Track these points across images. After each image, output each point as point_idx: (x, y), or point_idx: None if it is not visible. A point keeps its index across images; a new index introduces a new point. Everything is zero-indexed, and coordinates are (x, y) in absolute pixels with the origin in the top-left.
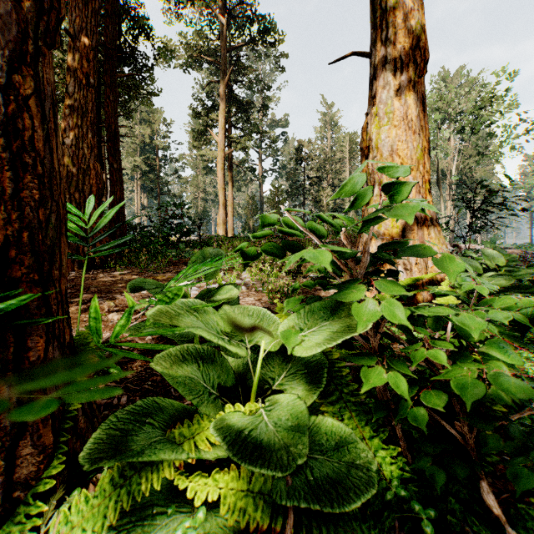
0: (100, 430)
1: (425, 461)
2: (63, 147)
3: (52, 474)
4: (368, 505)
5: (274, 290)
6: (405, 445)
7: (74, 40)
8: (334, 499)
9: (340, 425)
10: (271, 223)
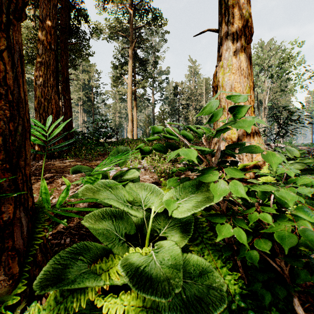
0: (48, 264)
1: (258, 286)
2: (36, 86)
3: (18, 292)
4: (220, 312)
5: (161, 171)
6: (243, 271)
7: (42, 22)
8: (199, 312)
9: (202, 260)
10: (158, 131)
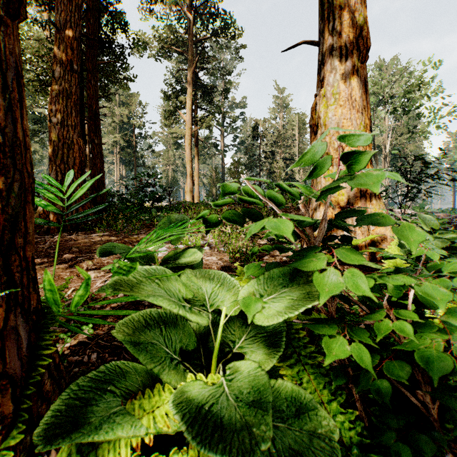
0: (59, 400)
1: (389, 435)
2: (50, 124)
3: (12, 444)
4: None
5: (234, 250)
6: (362, 407)
7: (60, 31)
8: None
9: (300, 392)
10: (232, 191)
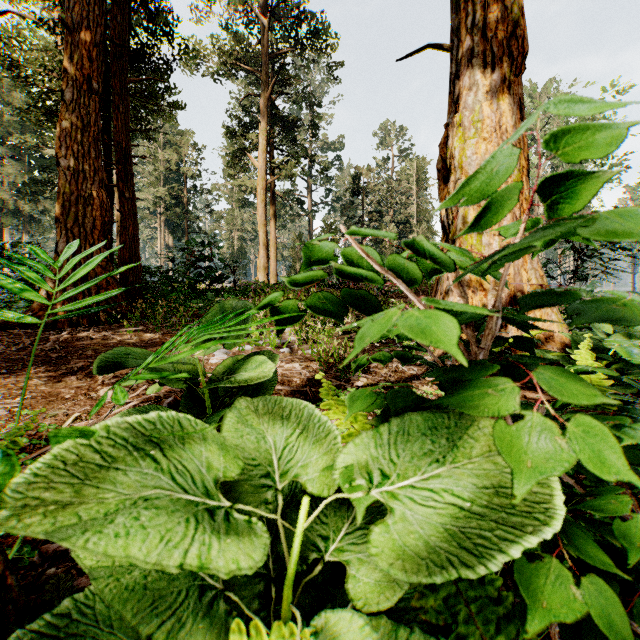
0: None
1: None
2: (59, 169)
3: None
4: None
5: (326, 353)
6: None
7: (72, 33)
8: None
9: None
10: (323, 258)
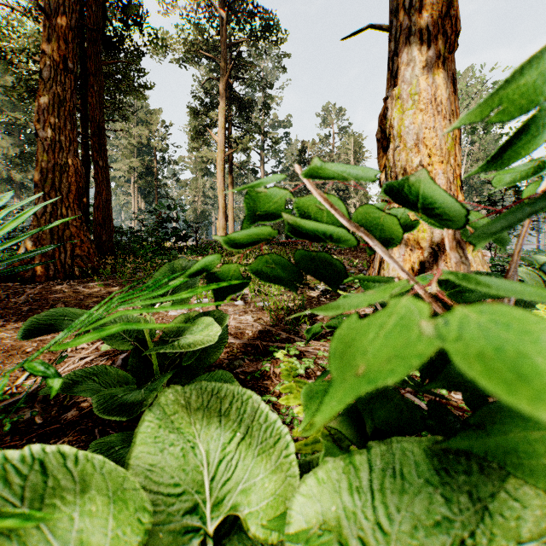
0: None
1: None
2: (37, 140)
3: None
4: None
5: (276, 306)
6: None
7: (50, 18)
8: None
9: None
10: (271, 211)
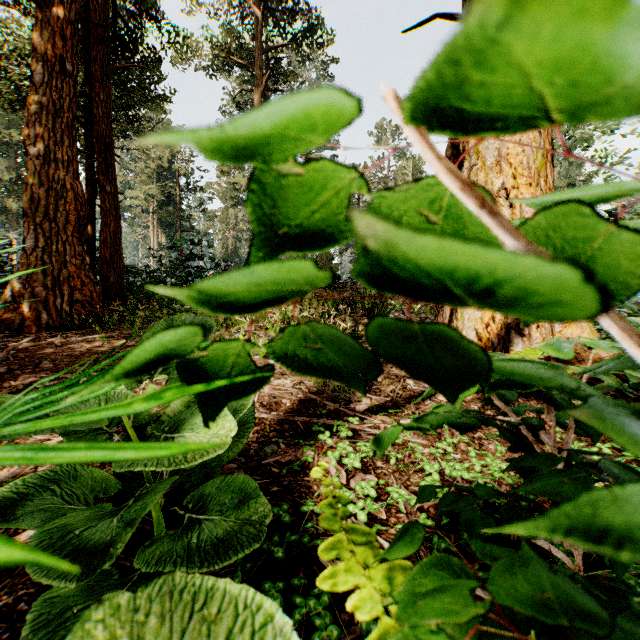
0: None
1: None
2: (27, 158)
3: None
4: None
5: None
6: None
7: (43, 9)
8: None
9: None
10: (314, 226)
